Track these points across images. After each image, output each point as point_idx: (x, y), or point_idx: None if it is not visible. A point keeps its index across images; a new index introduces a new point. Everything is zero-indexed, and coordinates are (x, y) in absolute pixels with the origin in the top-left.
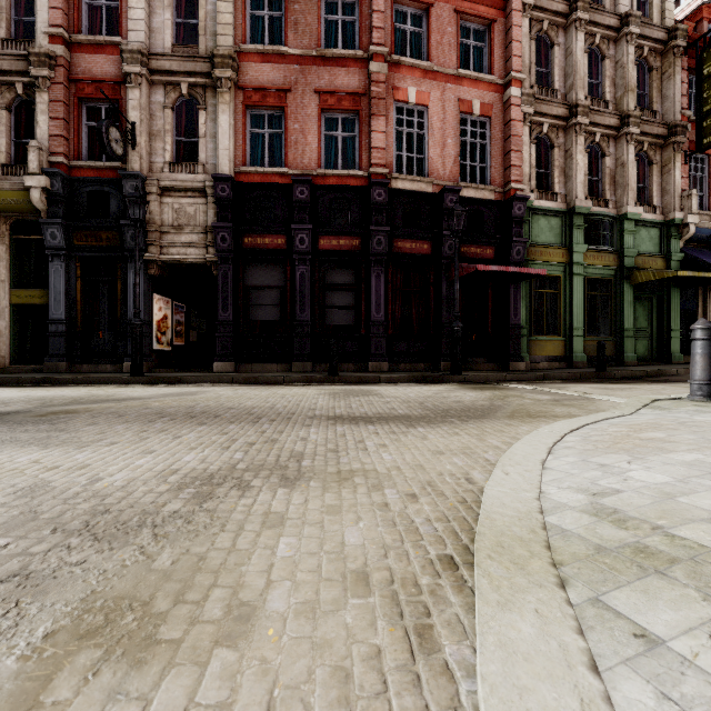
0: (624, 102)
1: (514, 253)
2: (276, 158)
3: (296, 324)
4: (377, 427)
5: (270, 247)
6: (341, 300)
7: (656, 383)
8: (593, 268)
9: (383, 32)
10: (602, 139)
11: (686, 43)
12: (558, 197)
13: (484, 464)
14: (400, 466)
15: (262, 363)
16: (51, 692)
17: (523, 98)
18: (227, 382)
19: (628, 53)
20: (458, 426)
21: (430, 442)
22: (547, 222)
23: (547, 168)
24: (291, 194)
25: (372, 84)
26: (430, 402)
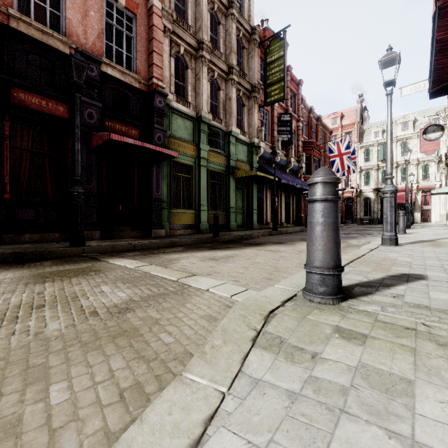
0: (231, 58)
1: (156, 138)
2: None
3: None
4: None
5: None
6: None
7: (250, 247)
8: (213, 163)
9: None
10: (218, 77)
11: (259, 40)
12: (191, 105)
13: None
14: None
15: None
16: None
17: (164, 12)
18: None
19: (232, 27)
20: None
21: None
22: (183, 122)
23: (184, 83)
24: None
25: None
26: None
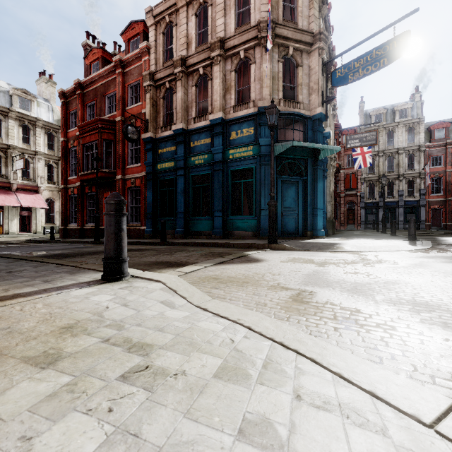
0: None
1: None
2: None
3: None
4: None
5: None
6: None
7: None
8: None
9: None
10: None
11: None
12: None
13: None
14: None
15: None
16: (290, 290)
17: None
18: None
19: None
20: None
21: None
22: None
23: None
24: None
25: None
26: None
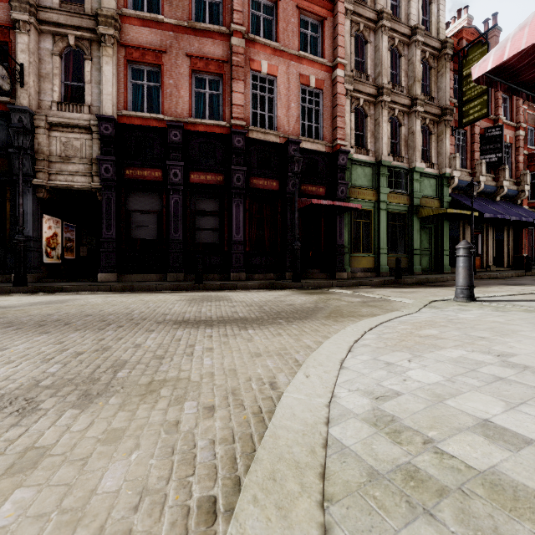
0: (414, 89)
1: (340, 192)
2: (154, 106)
3: (170, 242)
4: (214, 330)
5: (148, 178)
6: (208, 223)
7: (433, 287)
8: (394, 205)
9: (242, 15)
10: (399, 113)
11: (452, 52)
12: (370, 152)
13: (292, 366)
14: (215, 371)
15: (142, 274)
16: None
17: (346, 78)
18: (105, 290)
19: (416, 55)
20: (283, 326)
21: (253, 344)
22: (362, 171)
23: (362, 131)
24: (167, 137)
25: (233, 55)
26: (268, 306)
